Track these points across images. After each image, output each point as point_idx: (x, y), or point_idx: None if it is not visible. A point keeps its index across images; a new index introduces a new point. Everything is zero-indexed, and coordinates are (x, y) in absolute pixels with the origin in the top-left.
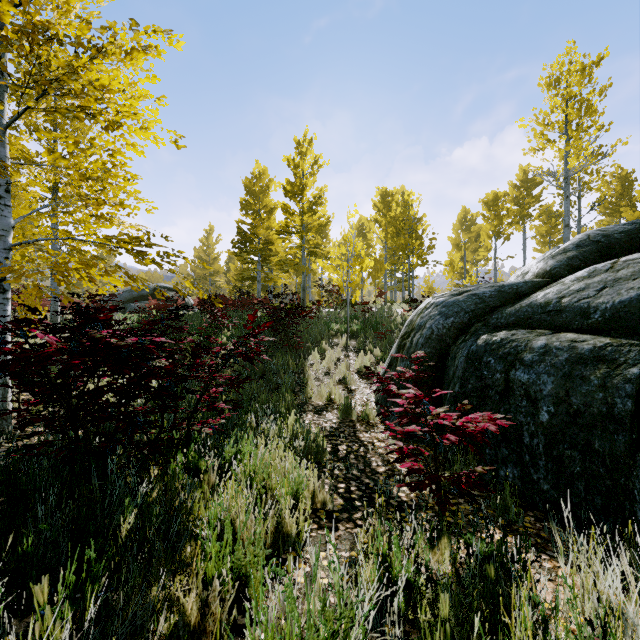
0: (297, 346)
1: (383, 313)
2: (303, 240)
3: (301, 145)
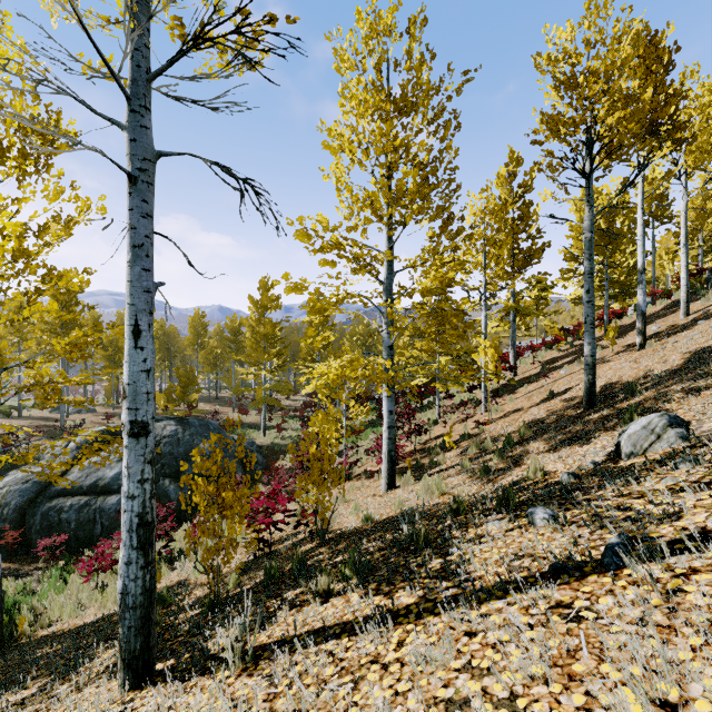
0: None
1: None
2: None
3: None
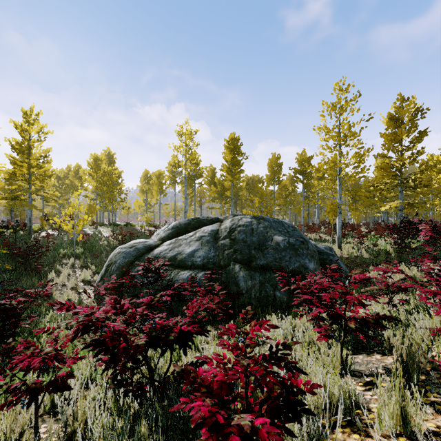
0: (39, 270)
1: (96, 238)
2: (30, 184)
3: (28, 116)
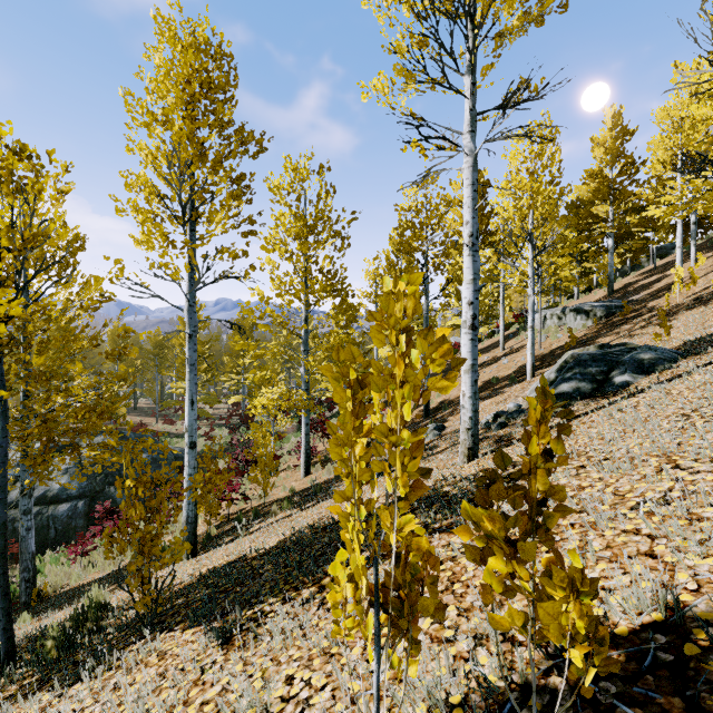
0: None
1: None
2: None
3: None
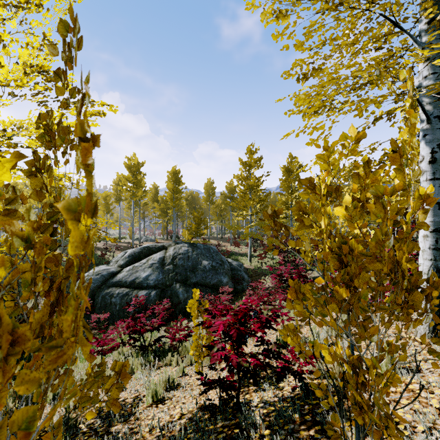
0: None
1: None
2: None
3: None
